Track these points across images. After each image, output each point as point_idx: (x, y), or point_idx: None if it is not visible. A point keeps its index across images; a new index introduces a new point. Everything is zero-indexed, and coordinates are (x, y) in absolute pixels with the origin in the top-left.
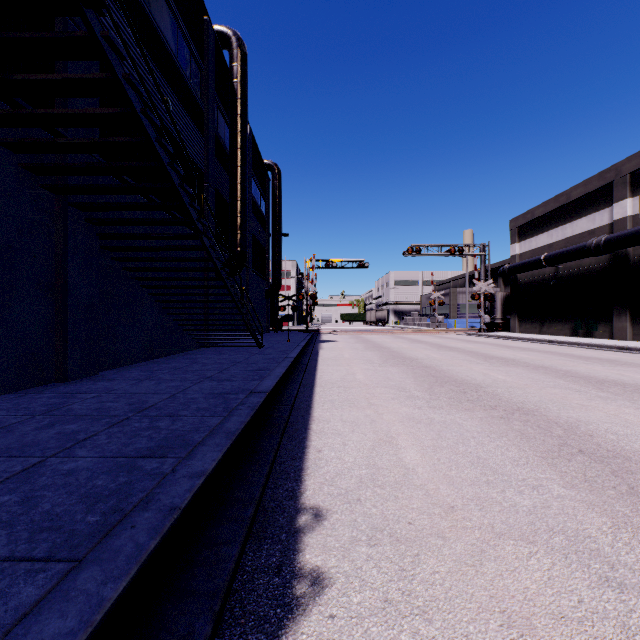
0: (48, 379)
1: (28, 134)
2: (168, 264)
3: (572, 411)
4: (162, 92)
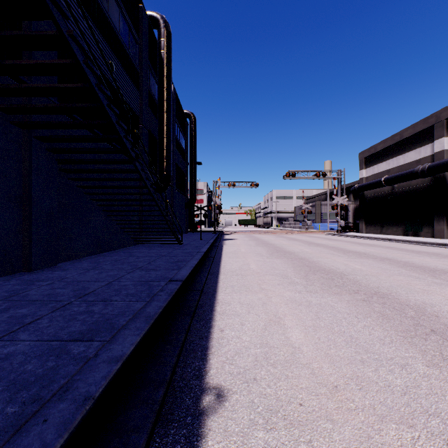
0: (17, 269)
1: (0, 82)
2: (112, 183)
3: (417, 295)
4: (108, 57)
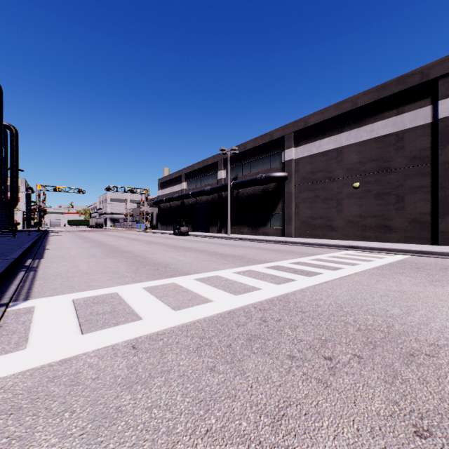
0: None
1: None
2: None
3: (112, 242)
4: None
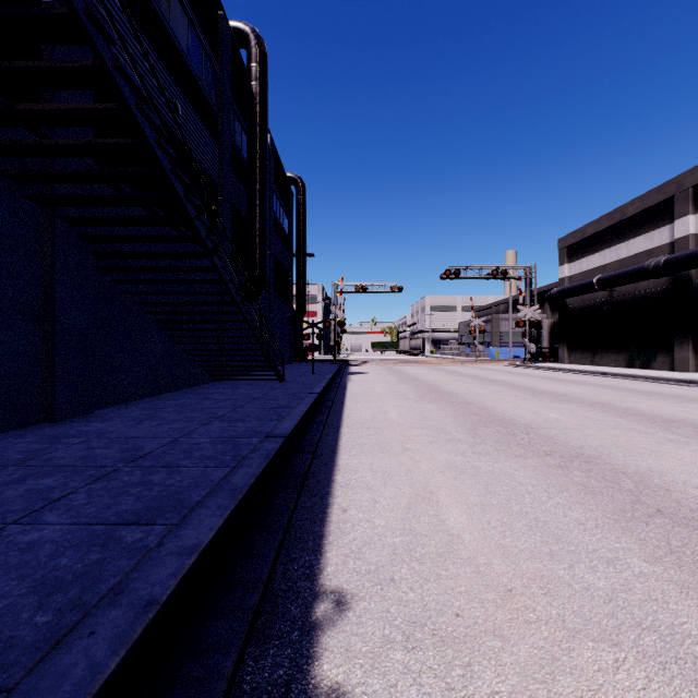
0: (33, 420)
1: (8, 136)
2: (177, 287)
3: (640, 458)
4: (170, 93)
